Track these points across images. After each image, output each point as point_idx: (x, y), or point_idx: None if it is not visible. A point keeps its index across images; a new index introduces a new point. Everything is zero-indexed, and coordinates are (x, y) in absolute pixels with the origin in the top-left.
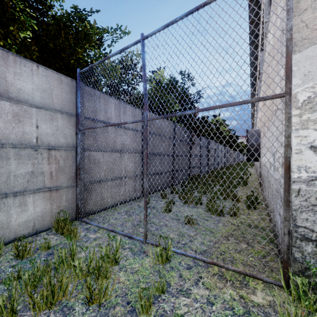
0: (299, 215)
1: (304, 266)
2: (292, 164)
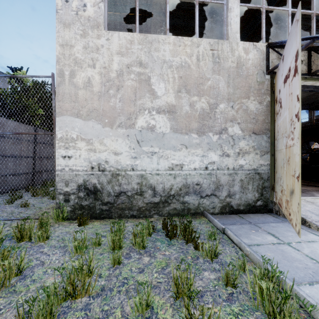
0: (58, 184)
1: (60, 205)
2: (56, 163)
